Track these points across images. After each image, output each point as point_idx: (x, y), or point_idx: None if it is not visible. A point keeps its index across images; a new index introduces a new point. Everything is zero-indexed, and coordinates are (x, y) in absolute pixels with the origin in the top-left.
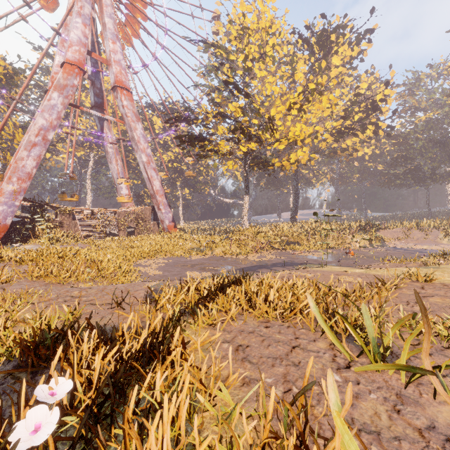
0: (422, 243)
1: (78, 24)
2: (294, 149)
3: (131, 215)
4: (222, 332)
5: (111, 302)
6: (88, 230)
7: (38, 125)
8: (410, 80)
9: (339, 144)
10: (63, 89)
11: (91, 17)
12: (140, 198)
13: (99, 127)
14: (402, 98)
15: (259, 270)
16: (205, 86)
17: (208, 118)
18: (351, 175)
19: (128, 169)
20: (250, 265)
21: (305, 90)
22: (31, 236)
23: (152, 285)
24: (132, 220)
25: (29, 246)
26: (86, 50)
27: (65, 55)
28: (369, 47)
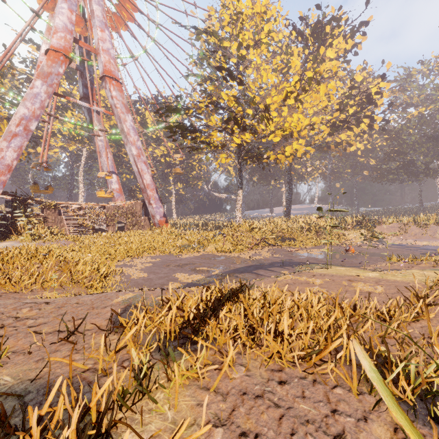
0: (421, 239)
1: (64, 9)
2: (290, 141)
3: (121, 210)
4: (213, 395)
5: (63, 329)
6: (75, 225)
7: (19, 114)
8: (401, 76)
9: (333, 138)
10: (47, 77)
11: (79, 5)
12: (133, 193)
13: (88, 119)
14: (393, 93)
15: (255, 271)
16: (197, 75)
17: (200, 108)
18: (343, 170)
19: (120, 163)
20: (245, 265)
21: (301, 79)
22: (13, 232)
23: (127, 299)
24: (122, 215)
25: (9, 243)
26: (73, 37)
27: (50, 41)
28: (363, 40)
